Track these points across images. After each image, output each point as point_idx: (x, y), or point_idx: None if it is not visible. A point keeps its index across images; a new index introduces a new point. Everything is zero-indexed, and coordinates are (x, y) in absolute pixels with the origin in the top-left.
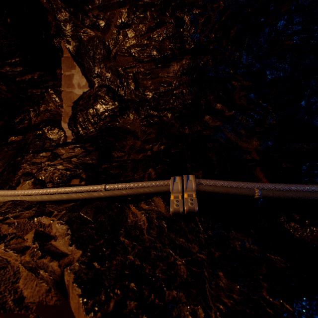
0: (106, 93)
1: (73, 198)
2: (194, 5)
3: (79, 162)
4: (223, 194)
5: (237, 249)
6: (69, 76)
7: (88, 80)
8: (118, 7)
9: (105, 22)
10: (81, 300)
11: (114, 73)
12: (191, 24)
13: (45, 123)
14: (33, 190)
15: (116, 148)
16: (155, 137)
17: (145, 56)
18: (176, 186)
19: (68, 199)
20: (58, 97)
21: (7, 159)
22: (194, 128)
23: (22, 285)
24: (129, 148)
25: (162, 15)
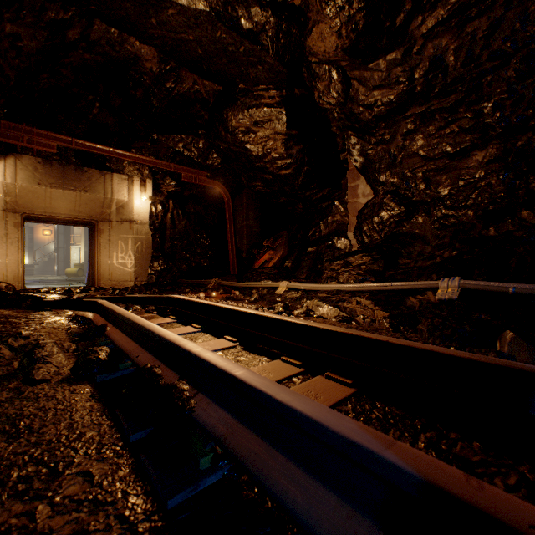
0: (391, 200)
1: (371, 290)
2: (494, 93)
3: (367, 269)
4: (482, 290)
5: (472, 317)
6: (354, 187)
7: (372, 189)
8: (403, 120)
9: (390, 136)
10: (384, 312)
11: (399, 178)
12: (493, 111)
13: (333, 234)
14: (346, 285)
15: (402, 255)
16: (448, 242)
17: (436, 154)
18: (443, 284)
19: (368, 290)
20: (343, 207)
21: (308, 267)
22: (502, 228)
23: (358, 314)
24: (416, 255)
25: (454, 114)
